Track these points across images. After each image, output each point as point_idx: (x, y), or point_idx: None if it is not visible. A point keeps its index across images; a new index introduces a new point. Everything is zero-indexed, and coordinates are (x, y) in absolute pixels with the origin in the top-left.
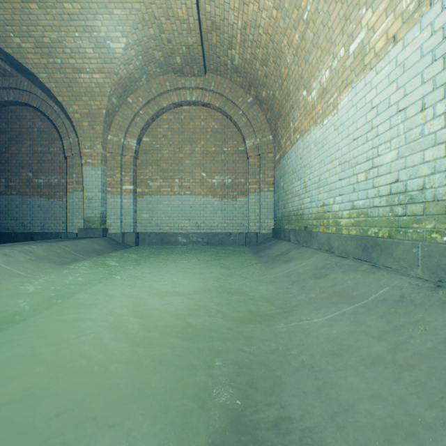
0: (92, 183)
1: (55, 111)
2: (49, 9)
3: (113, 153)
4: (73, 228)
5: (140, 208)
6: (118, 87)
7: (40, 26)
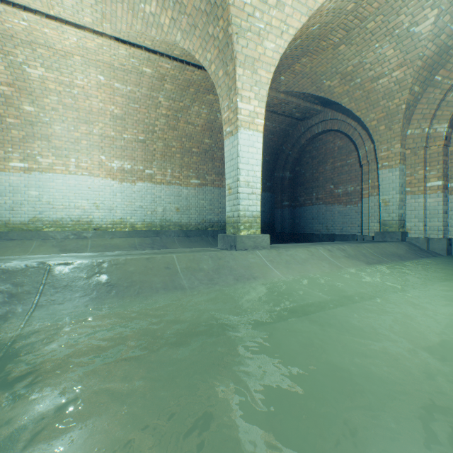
0: (387, 186)
1: (351, 127)
2: (353, 41)
3: (413, 148)
4: (367, 231)
5: (452, 208)
6: (421, 71)
7: (344, 61)
